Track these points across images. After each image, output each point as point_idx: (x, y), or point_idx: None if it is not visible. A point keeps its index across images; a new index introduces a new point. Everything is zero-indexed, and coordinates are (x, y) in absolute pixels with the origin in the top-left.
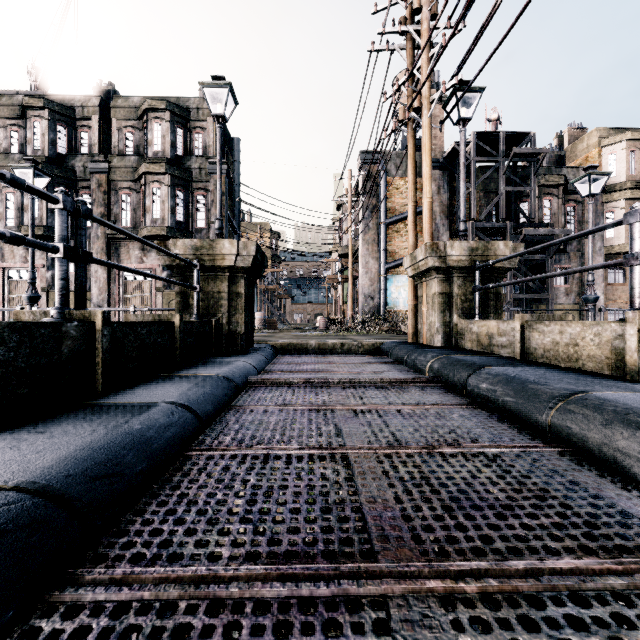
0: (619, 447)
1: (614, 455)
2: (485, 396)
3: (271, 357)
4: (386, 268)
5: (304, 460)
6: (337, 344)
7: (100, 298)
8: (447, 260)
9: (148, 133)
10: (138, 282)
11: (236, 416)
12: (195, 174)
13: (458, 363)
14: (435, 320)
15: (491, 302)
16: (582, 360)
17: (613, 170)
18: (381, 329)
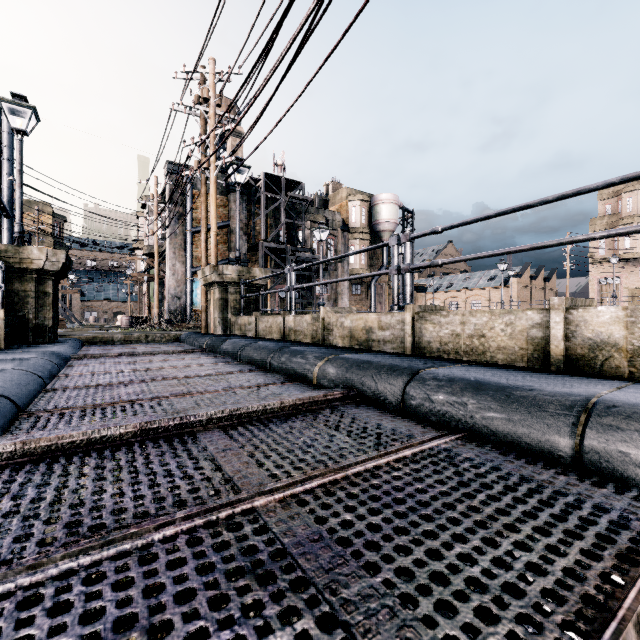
0: (250, 356)
1: (249, 359)
2: (225, 352)
3: (80, 346)
4: (192, 272)
5: (126, 372)
6: (142, 336)
7: None
8: (224, 277)
9: None
10: None
11: (76, 368)
12: None
13: (219, 339)
14: (217, 316)
15: (252, 305)
16: (273, 334)
17: (354, 218)
18: (187, 326)
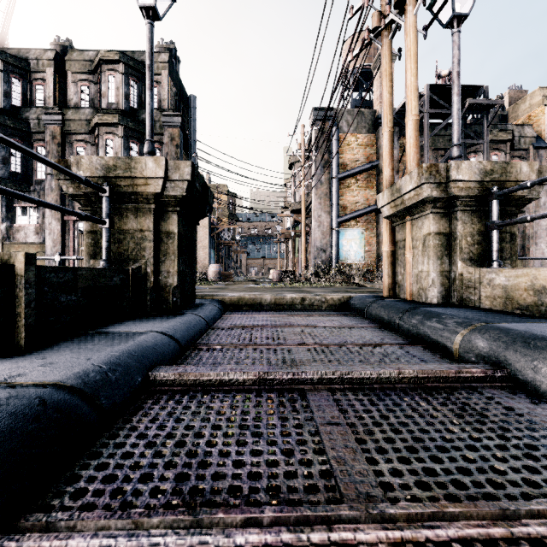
0: None
1: None
2: None
3: (214, 317)
4: (338, 222)
5: None
6: (297, 298)
7: (54, 250)
8: (450, 188)
9: (102, 85)
10: None
11: None
12: None
13: None
14: (429, 269)
15: (506, 245)
16: None
17: None
18: (334, 281)
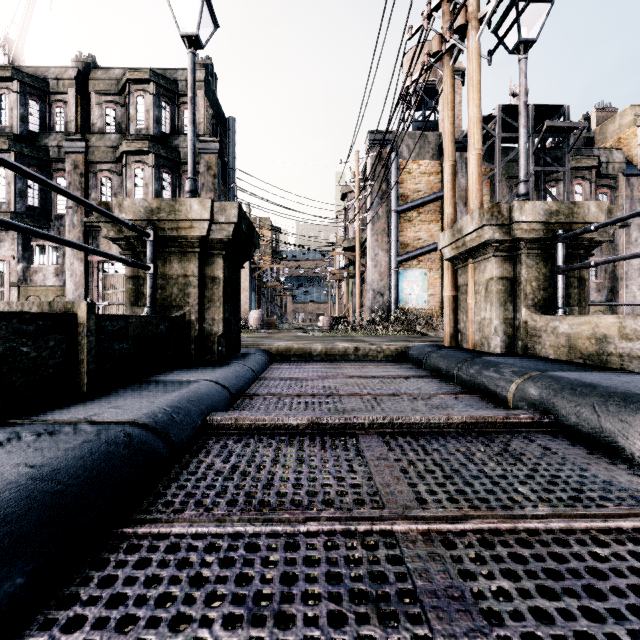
0: None
1: None
2: None
3: (261, 368)
4: (397, 261)
5: None
6: (350, 348)
7: (76, 294)
8: (513, 229)
9: (130, 107)
10: (120, 276)
11: (112, 586)
12: (183, 154)
13: (592, 391)
14: (492, 316)
15: (574, 290)
16: None
17: None
18: (393, 329)
